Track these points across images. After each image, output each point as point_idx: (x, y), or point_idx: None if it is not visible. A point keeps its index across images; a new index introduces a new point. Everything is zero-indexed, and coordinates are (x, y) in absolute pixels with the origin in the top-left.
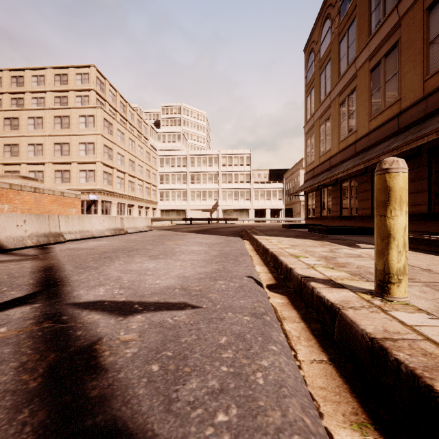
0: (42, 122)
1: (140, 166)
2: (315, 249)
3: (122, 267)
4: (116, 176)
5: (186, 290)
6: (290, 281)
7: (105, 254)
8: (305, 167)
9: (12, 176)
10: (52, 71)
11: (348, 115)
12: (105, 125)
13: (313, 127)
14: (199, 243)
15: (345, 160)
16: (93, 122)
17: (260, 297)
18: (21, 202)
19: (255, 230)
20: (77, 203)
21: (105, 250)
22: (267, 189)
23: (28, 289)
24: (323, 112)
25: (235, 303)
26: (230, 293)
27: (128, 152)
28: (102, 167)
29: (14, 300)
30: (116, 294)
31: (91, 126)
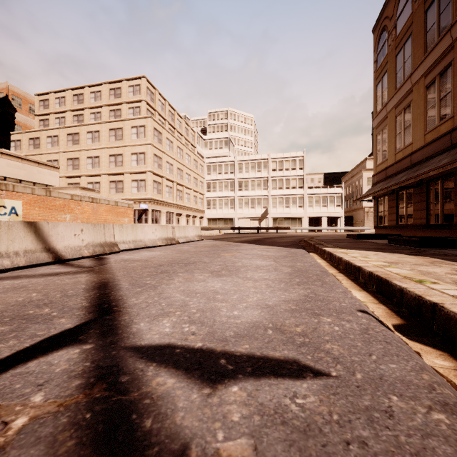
0: (99, 135)
1: (187, 174)
2: (431, 269)
3: (184, 287)
4: (165, 185)
5: (283, 332)
6: (433, 323)
7: (161, 267)
8: (374, 166)
9: (73, 187)
10: (107, 86)
11: (440, 98)
12: (155, 135)
13: (386, 119)
14: (260, 255)
15: (434, 154)
16: (144, 132)
17: (413, 356)
18: (81, 211)
19: (318, 241)
20: (130, 212)
21: (160, 262)
22: (323, 195)
23: (80, 315)
24: (400, 100)
25: (384, 370)
26: (358, 345)
27: (176, 161)
28: (152, 177)
29: (61, 335)
30: (187, 333)
31: (142, 136)
